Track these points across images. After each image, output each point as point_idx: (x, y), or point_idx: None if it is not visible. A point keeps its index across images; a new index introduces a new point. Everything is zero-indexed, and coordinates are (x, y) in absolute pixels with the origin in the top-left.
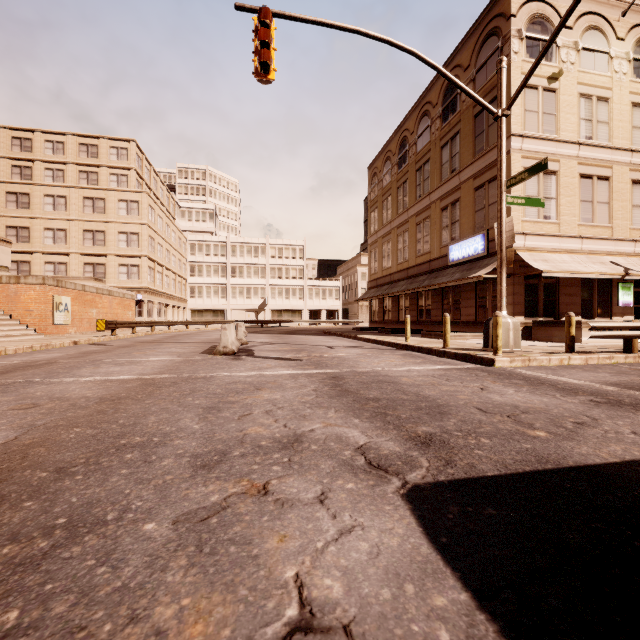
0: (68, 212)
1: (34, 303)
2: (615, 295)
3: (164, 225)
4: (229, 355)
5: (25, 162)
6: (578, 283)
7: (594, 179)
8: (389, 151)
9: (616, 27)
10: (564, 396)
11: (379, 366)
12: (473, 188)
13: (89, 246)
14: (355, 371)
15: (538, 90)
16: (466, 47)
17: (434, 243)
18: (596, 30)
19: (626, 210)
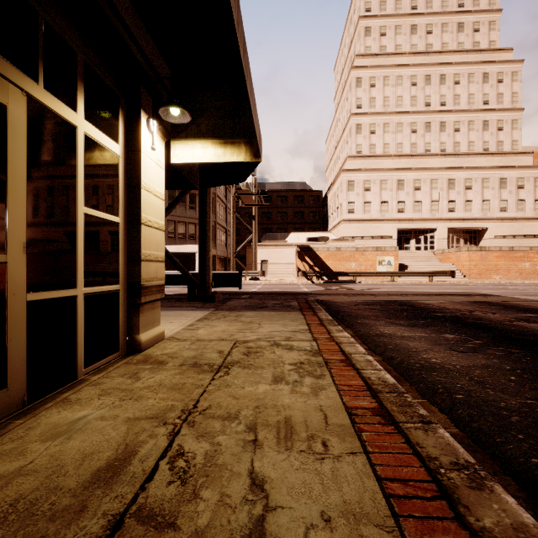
0: None
1: None
2: None
3: None
4: None
5: None
6: None
7: None
8: None
9: None
10: None
11: None
12: None
13: None
14: None
15: None
16: None
17: None
18: None
19: None
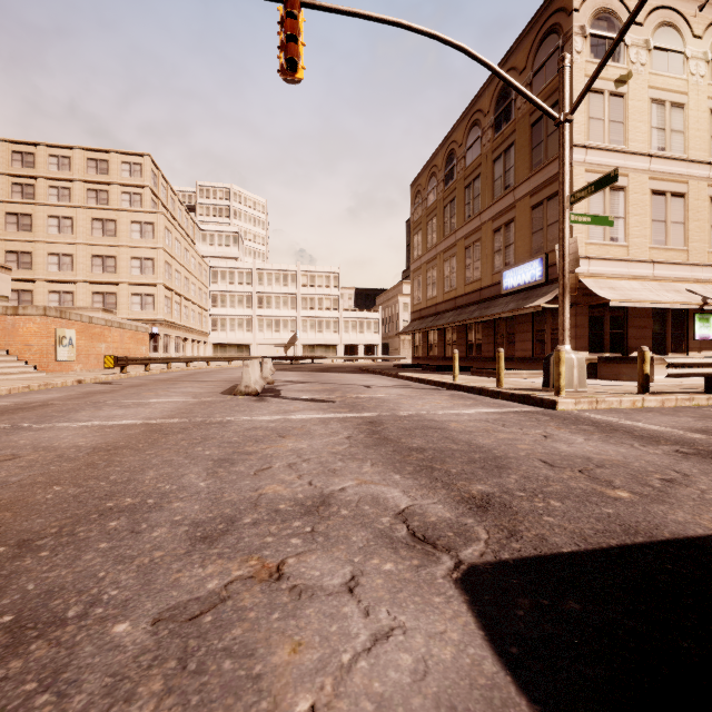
0: (75, 235)
1: (34, 337)
2: (691, 327)
3: (182, 250)
4: (252, 396)
5: (27, 179)
6: (649, 314)
7: (667, 196)
8: (434, 166)
9: (692, 23)
10: (644, 446)
11: (424, 409)
12: (530, 206)
13: (98, 273)
14: (396, 415)
15: (604, 95)
16: (522, 47)
17: (485, 269)
18: (670, 27)
19: (704, 231)
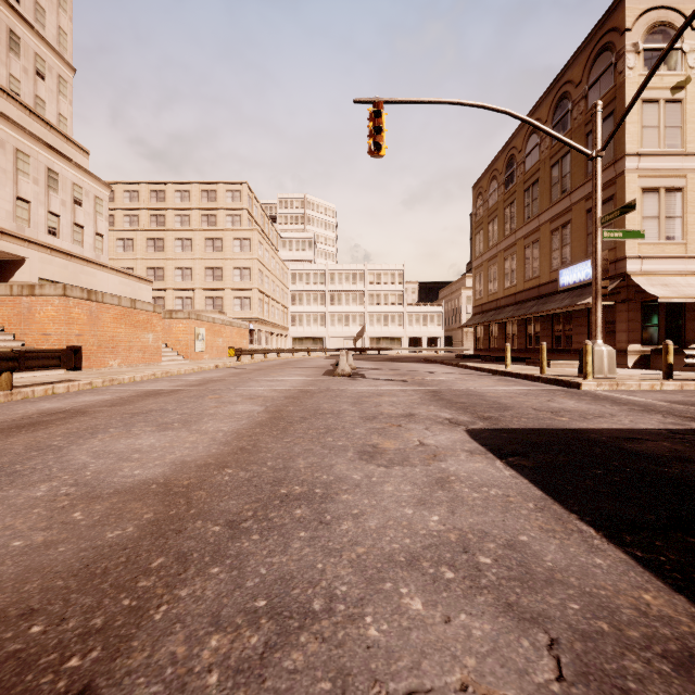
0: (193, 252)
1: (182, 334)
2: None
3: (270, 258)
4: (346, 377)
5: (160, 211)
6: None
7: None
8: (495, 170)
9: None
10: (611, 406)
11: (472, 386)
12: (585, 210)
13: (210, 282)
14: (451, 389)
15: (659, 103)
16: (577, 62)
17: (543, 267)
18: None
19: None
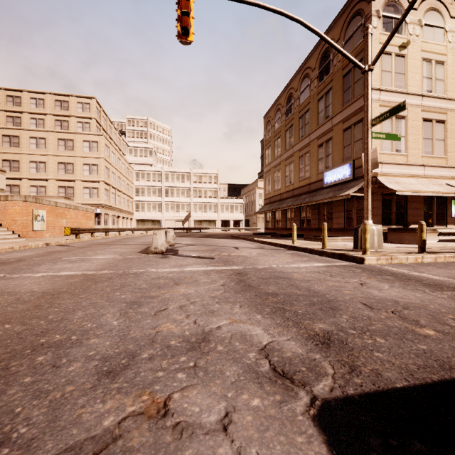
0: (47, 149)
1: (18, 215)
2: (449, 209)
3: (116, 159)
4: (159, 254)
5: (16, 113)
6: (421, 200)
7: (433, 122)
8: (279, 104)
9: (450, 8)
10: (433, 291)
11: (274, 263)
12: (342, 129)
13: (62, 174)
14: (256, 268)
15: (391, 55)
16: (337, 25)
17: (313, 171)
18: (435, 11)
19: None
